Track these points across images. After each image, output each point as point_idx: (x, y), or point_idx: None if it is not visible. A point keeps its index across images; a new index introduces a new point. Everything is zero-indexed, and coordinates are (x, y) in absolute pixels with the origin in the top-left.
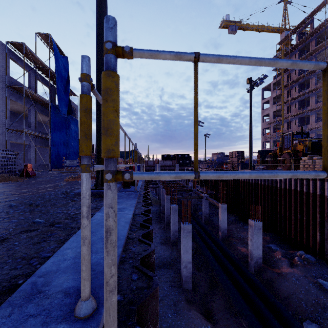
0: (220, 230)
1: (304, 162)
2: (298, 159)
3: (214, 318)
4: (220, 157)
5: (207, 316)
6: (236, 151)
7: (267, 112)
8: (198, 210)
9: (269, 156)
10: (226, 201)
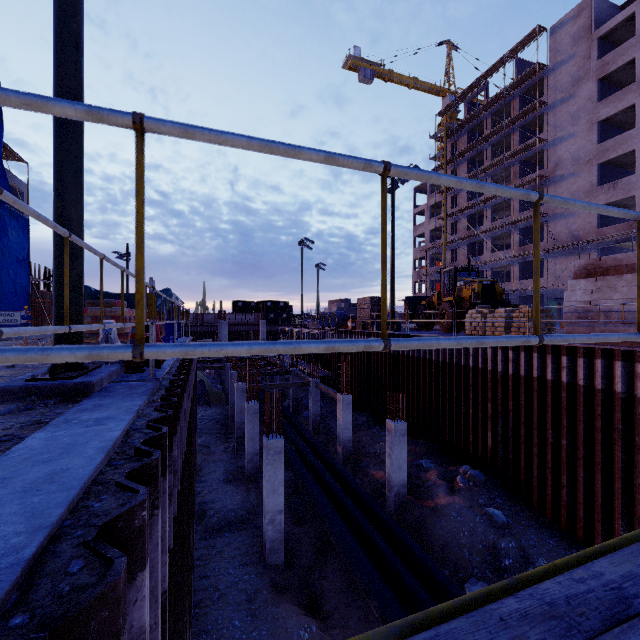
0: (340, 443)
1: (471, 318)
2: (463, 312)
3: (325, 609)
4: (344, 308)
5: (313, 608)
6: (369, 298)
7: (421, 230)
8: (302, 408)
9: (422, 306)
10: (352, 389)
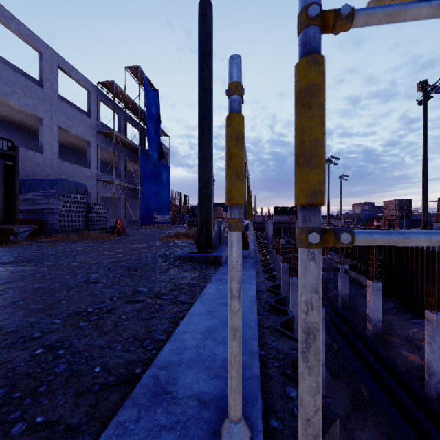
0: (370, 321)
1: None
2: None
3: None
4: (367, 210)
5: None
6: (397, 200)
7: None
8: (331, 288)
9: None
10: (378, 278)
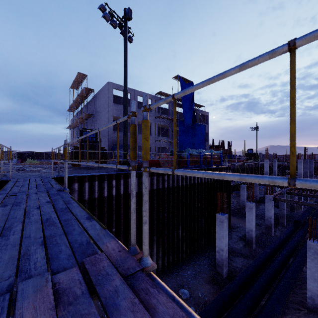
0: None
1: None
2: None
3: None
4: None
5: None
6: None
7: None
8: None
9: None
10: None
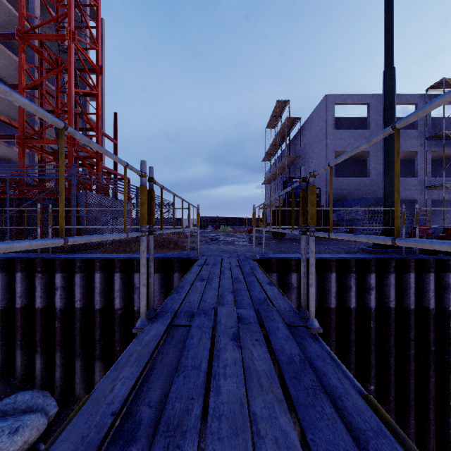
0: None
1: None
2: None
3: None
4: None
5: None
6: None
7: None
8: None
9: None
10: None
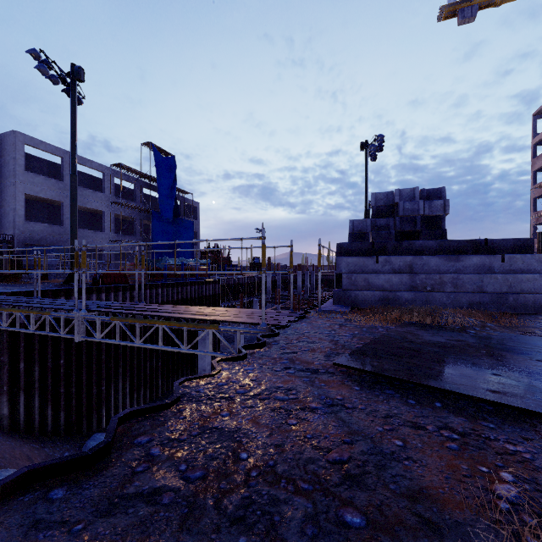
0: None
1: None
2: None
3: None
4: None
5: None
6: None
7: (540, 163)
8: None
9: None
10: None
